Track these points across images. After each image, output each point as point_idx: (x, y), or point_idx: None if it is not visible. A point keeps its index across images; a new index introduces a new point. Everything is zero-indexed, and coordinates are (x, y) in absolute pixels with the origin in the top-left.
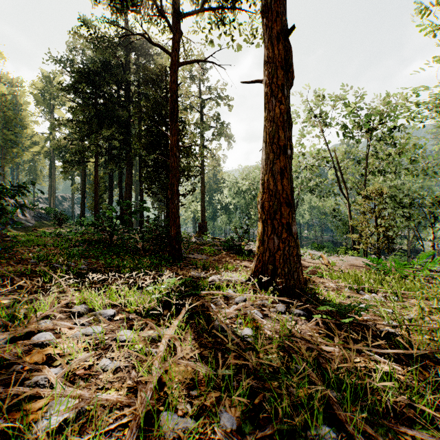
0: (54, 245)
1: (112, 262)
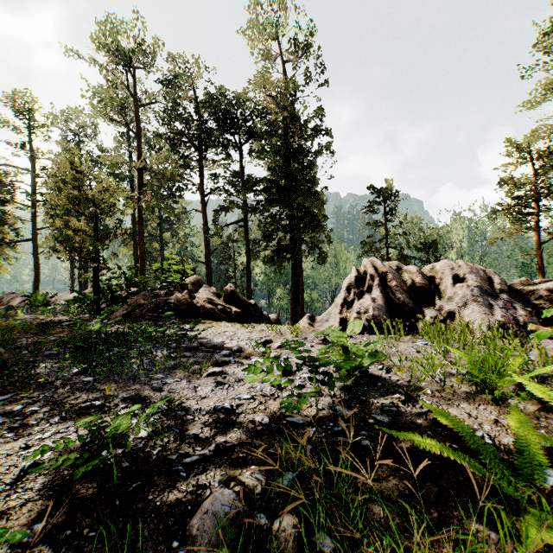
0: None
1: None
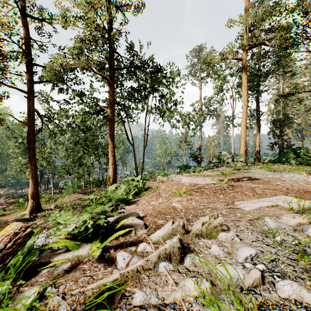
0: None
1: None
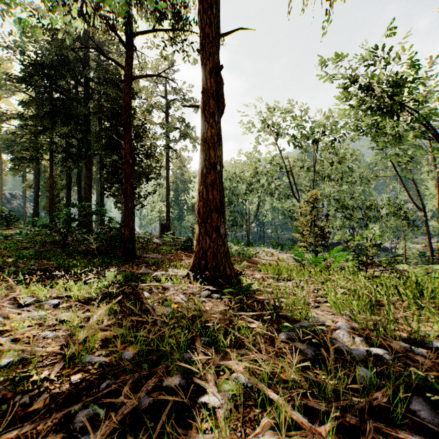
0: (2, 247)
1: (64, 262)
